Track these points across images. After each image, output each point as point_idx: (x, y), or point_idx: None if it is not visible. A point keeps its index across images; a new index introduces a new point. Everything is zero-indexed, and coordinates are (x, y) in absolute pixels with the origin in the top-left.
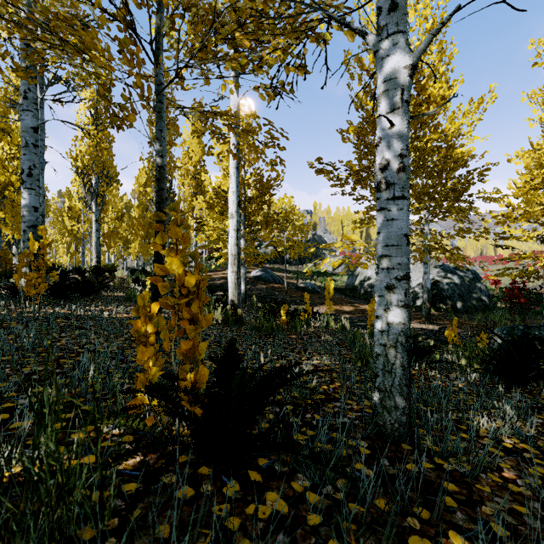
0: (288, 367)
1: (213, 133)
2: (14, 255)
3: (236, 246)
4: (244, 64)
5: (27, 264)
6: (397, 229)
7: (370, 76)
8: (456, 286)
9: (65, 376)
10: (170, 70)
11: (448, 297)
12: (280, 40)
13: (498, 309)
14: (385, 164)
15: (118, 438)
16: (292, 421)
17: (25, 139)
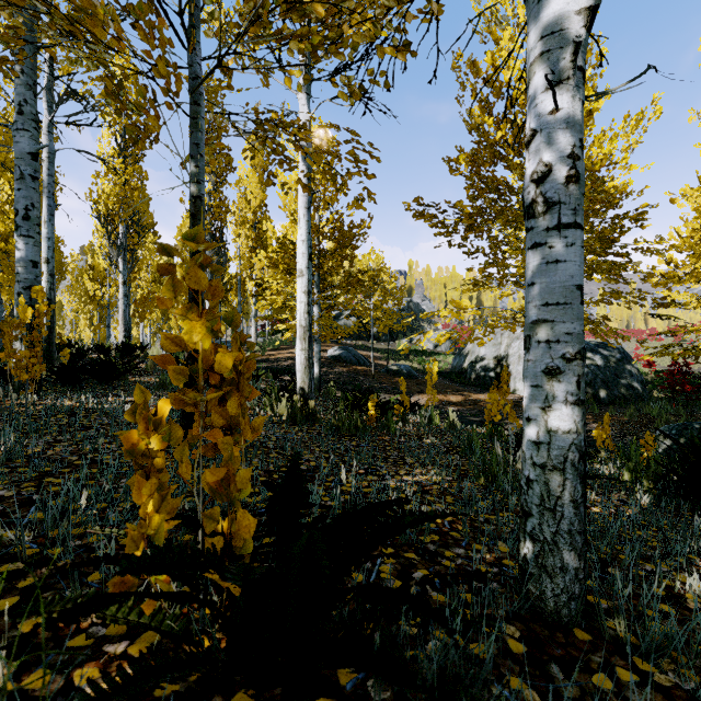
0: (389, 507)
1: (274, 153)
2: None
3: (307, 315)
4: (317, 44)
5: (17, 339)
6: (564, 276)
7: (487, 85)
8: (599, 369)
9: (43, 507)
10: (210, 57)
11: (588, 384)
12: (369, 15)
13: (655, 400)
14: (544, 172)
15: (101, 628)
16: (393, 585)
17: (20, 169)
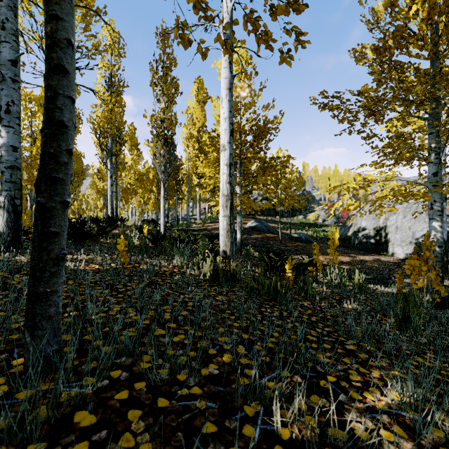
0: None
1: None
2: None
3: (229, 185)
4: None
5: None
6: None
7: None
8: None
9: None
10: None
11: None
12: None
13: None
14: None
15: None
16: None
17: (1, 72)
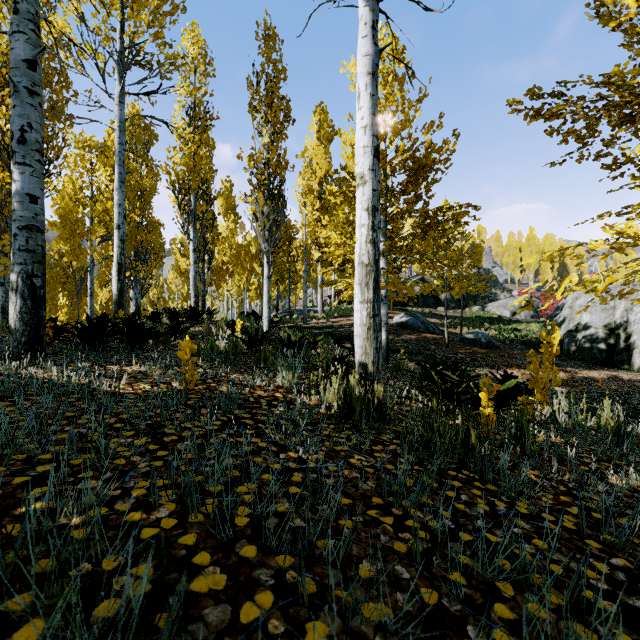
0: None
1: None
2: (131, 299)
3: (371, 246)
4: None
5: None
6: None
7: None
8: None
9: None
10: None
11: None
12: None
13: None
14: None
15: None
16: None
17: (10, 78)
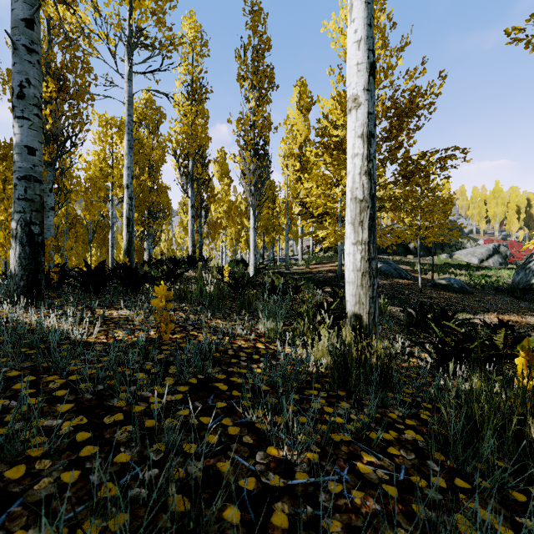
0: None
1: None
2: (145, 249)
3: (366, 178)
4: None
5: None
6: None
7: None
8: None
9: None
10: None
11: None
12: None
13: None
14: None
15: None
16: None
17: (9, 35)
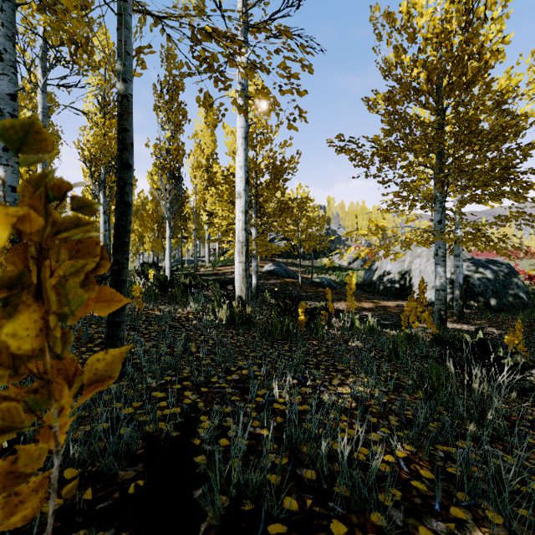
0: None
1: (209, 70)
2: None
3: (244, 232)
4: None
5: None
6: None
7: (401, 35)
8: (489, 282)
9: None
10: None
11: (480, 294)
12: None
13: None
14: None
15: None
16: None
17: None
